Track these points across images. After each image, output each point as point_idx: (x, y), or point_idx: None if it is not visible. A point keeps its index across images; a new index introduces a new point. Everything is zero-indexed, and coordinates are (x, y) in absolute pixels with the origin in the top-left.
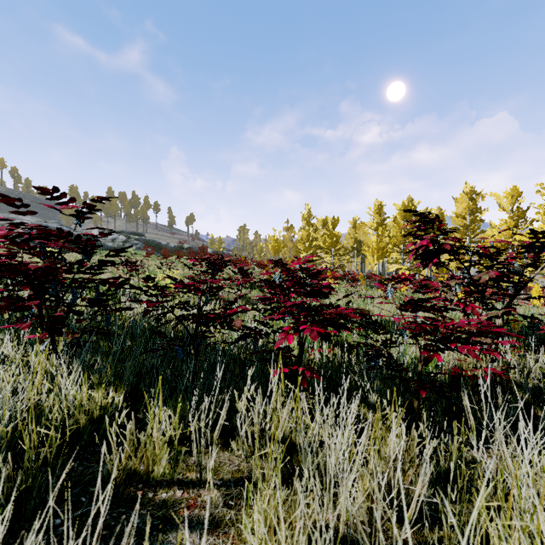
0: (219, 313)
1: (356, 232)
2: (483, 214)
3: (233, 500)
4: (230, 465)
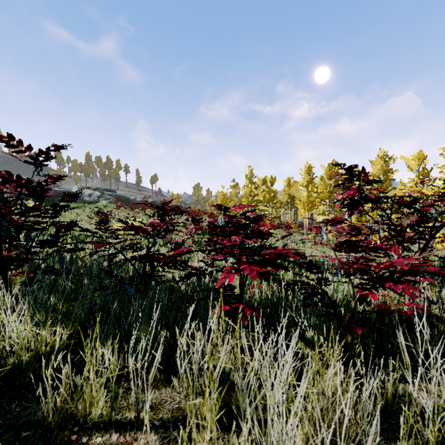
0: (163, 254)
1: (290, 189)
2: (394, 174)
3: (170, 443)
4: (171, 403)
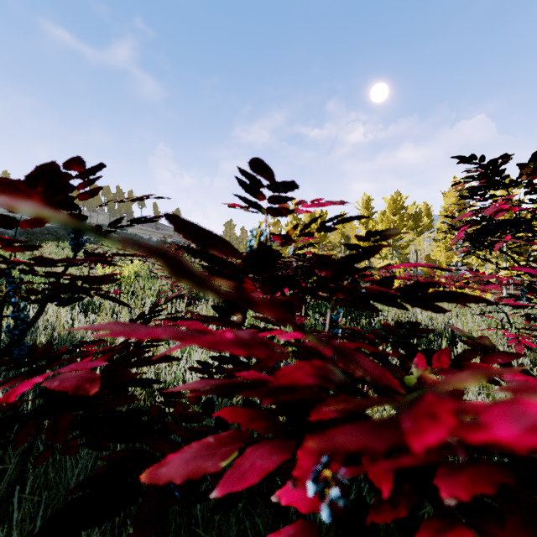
0: None
1: (343, 227)
2: (471, 208)
3: None
4: None
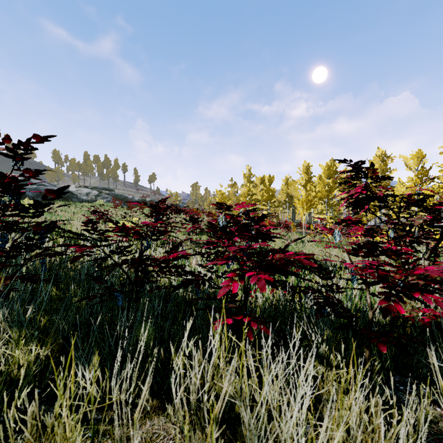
0: (157, 259)
1: (288, 188)
2: (392, 173)
3: None
4: (164, 437)
